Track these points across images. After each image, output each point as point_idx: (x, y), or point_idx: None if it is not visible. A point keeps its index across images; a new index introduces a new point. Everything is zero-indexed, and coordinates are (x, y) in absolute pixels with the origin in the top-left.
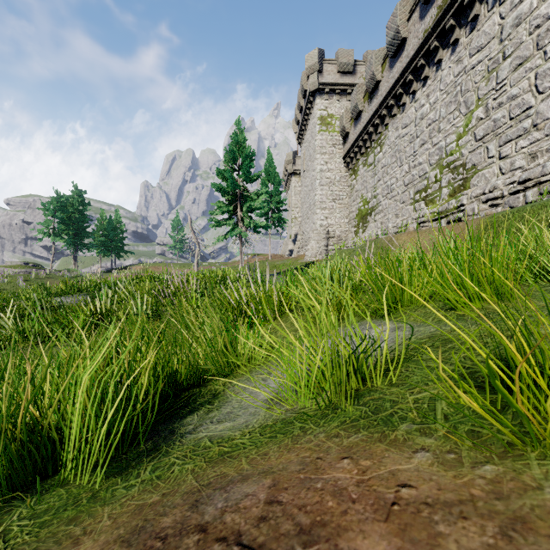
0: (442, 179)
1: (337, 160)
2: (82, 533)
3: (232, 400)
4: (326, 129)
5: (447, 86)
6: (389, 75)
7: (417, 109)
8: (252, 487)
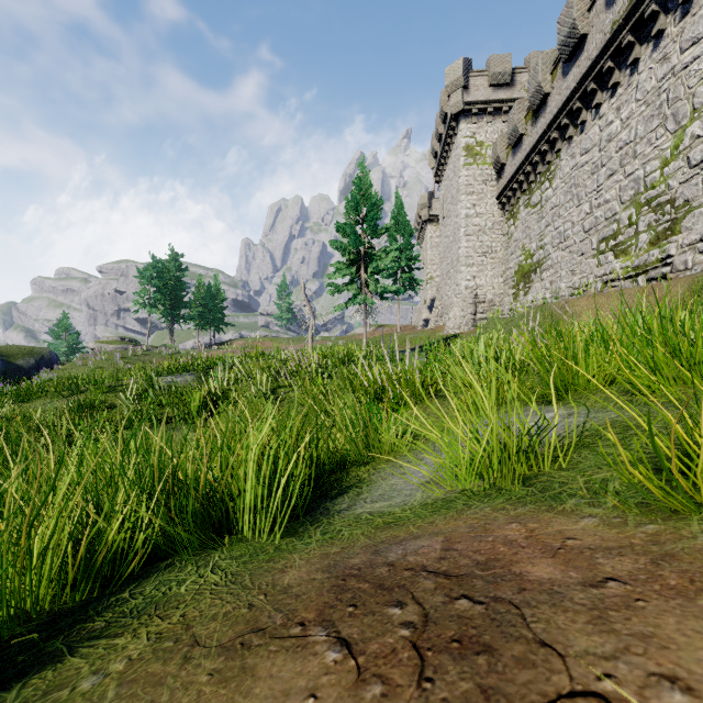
0: (639, 221)
1: (488, 201)
2: (284, 567)
3: (381, 484)
4: (474, 161)
5: (646, 94)
6: (562, 85)
7: (602, 128)
8: (426, 542)
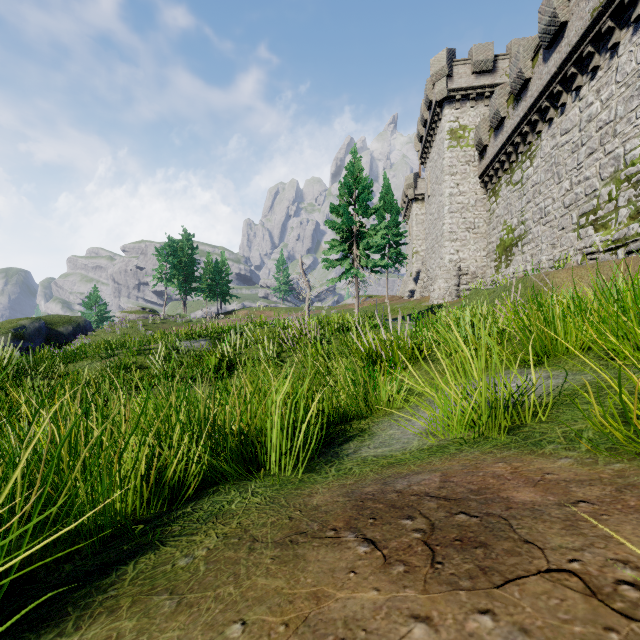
0: (618, 196)
1: (471, 180)
2: (310, 493)
3: (381, 434)
4: (458, 144)
5: (626, 76)
6: (543, 70)
7: (582, 109)
8: (426, 476)
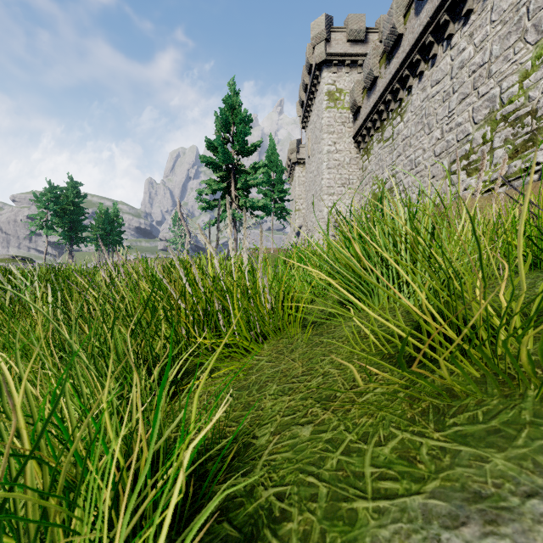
0: (494, 138)
1: (346, 140)
2: None
3: None
4: (335, 105)
5: (503, 13)
6: (415, 23)
7: (454, 57)
8: None
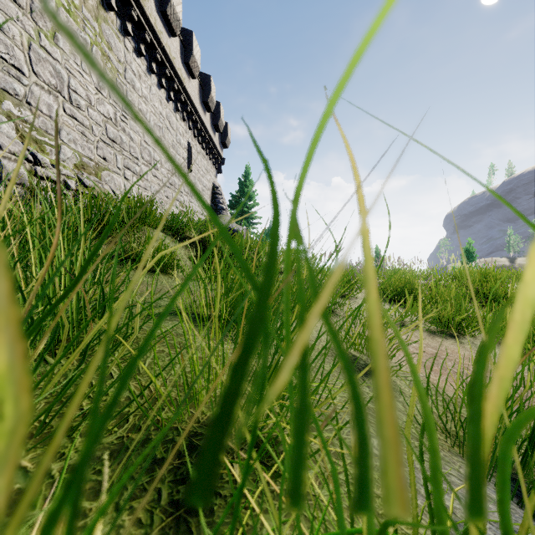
0: None
1: None
2: None
3: None
4: None
5: None
6: None
7: None
8: None
